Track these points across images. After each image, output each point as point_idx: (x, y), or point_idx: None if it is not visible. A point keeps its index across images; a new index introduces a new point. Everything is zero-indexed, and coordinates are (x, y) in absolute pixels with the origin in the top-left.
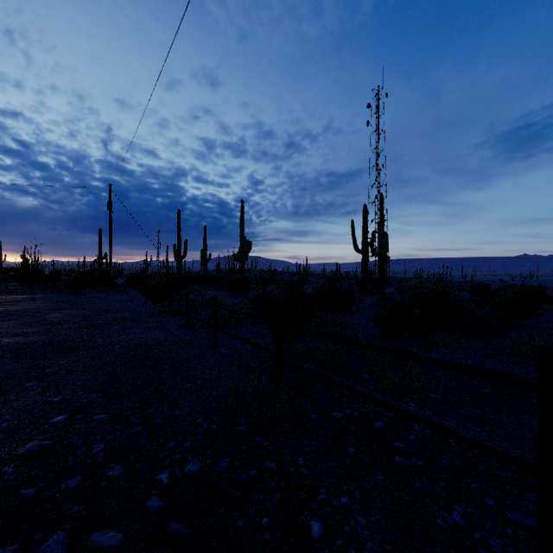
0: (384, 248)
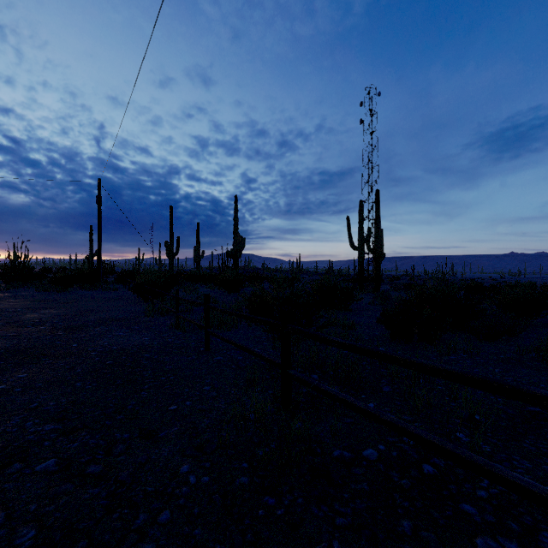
0: (380, 245)
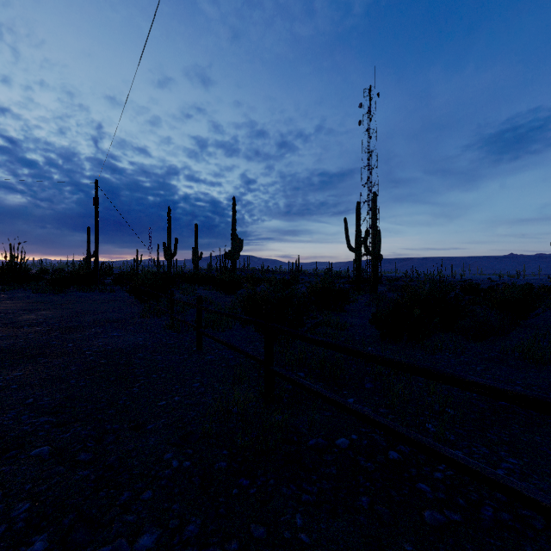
0: (377, 246)
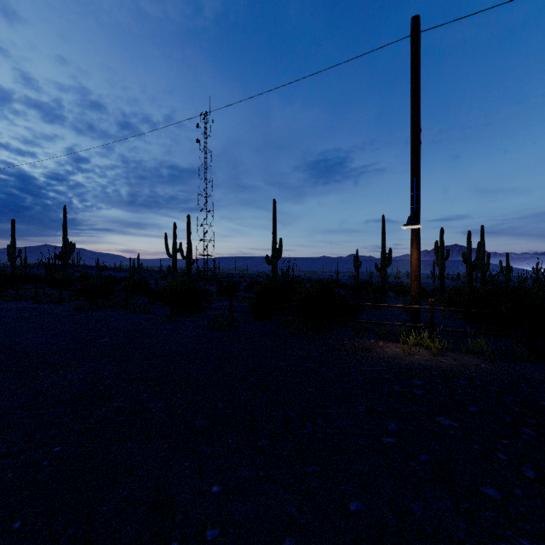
0: (189, 254)
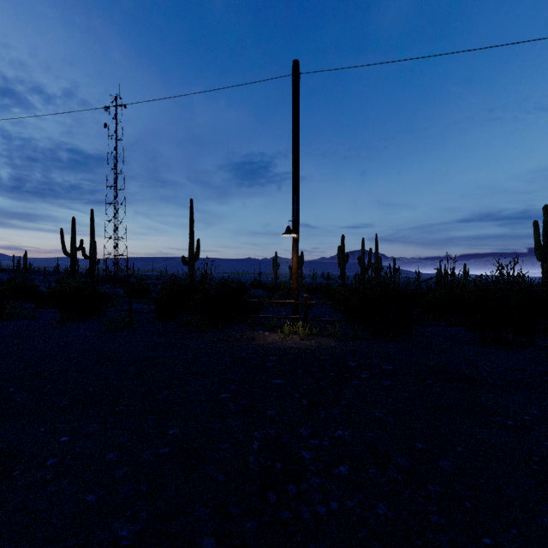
0: (93, 253)
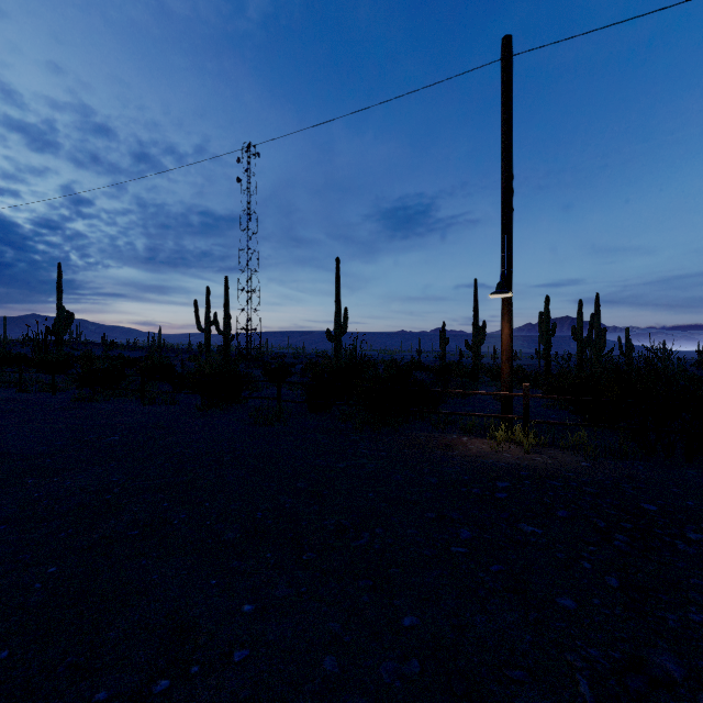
0: (227, 328)
